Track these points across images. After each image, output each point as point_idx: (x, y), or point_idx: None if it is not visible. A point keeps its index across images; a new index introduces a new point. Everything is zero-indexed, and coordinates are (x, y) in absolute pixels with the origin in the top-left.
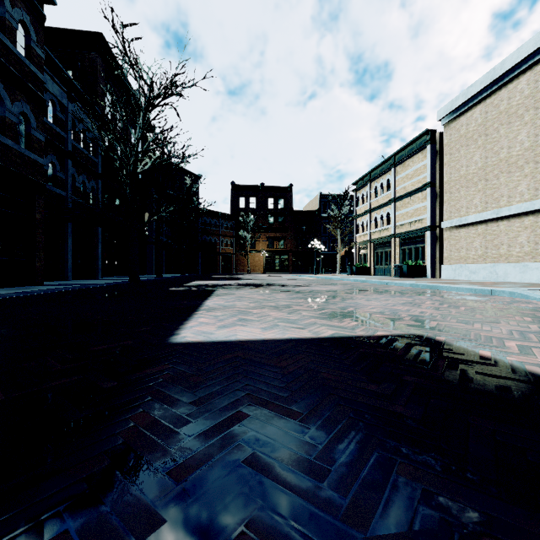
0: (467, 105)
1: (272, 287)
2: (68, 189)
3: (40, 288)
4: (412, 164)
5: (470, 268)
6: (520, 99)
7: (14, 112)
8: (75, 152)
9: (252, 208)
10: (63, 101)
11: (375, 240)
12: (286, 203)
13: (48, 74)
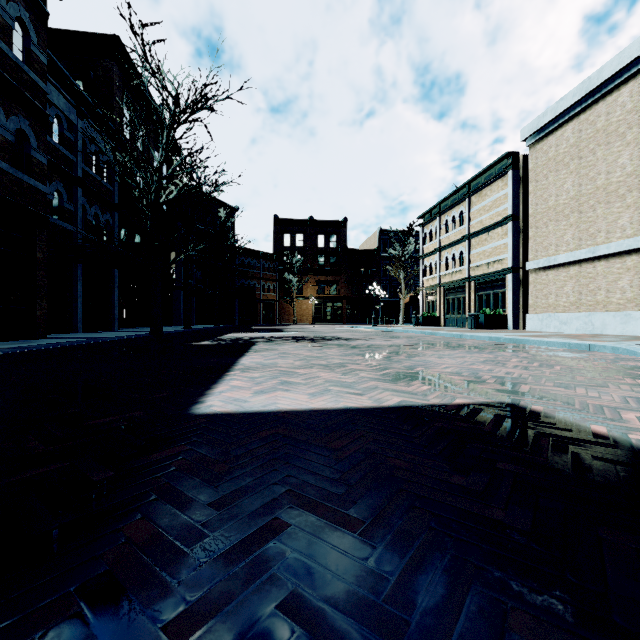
0: (557, 122)
1: (322, 341)
2: (78, 223)
3: (40, 343)
4: (490, 194)
5: (560, 318)
6: (621, 115)
7: (10, 129)
8: (86, 178)
9: (299, 247)
10: (71, 117)
11: (446, 284)
12: (339, 241)
13: (53, 84)
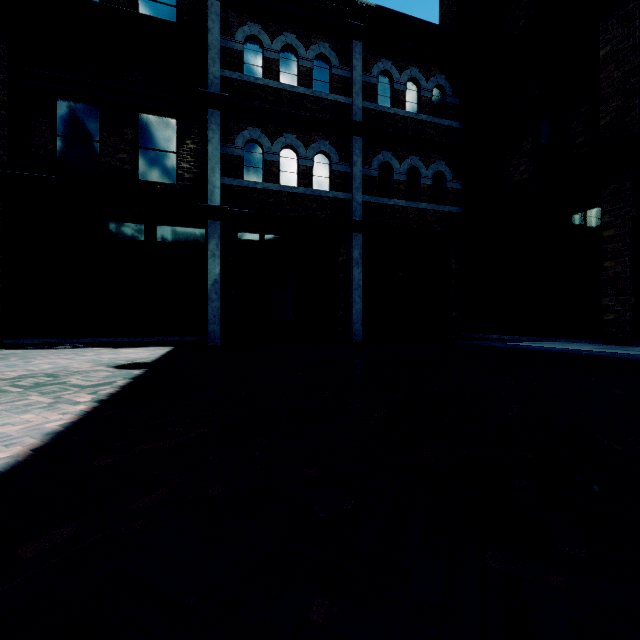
0: None
1: None
2: None
3: None
4: None
5: None
6: None
7: None
8: None
9: None
10: None
11: None
12: None
13: None
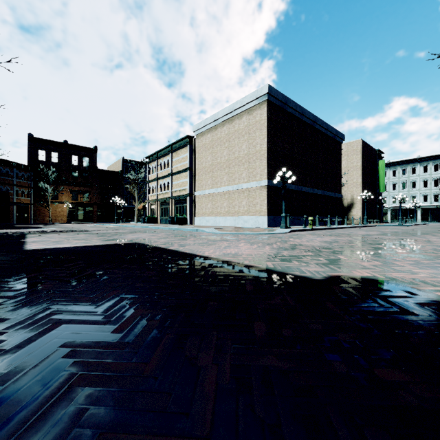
0: (205, 128)
1: (76, 232)
2: None
3: None
4: (181, 154)
5: (206, 219)
6: (224, 134)
7: None
8: None
9: (54, 162)
10: None
11: (161, 199)
12: (91, 162)
13: None
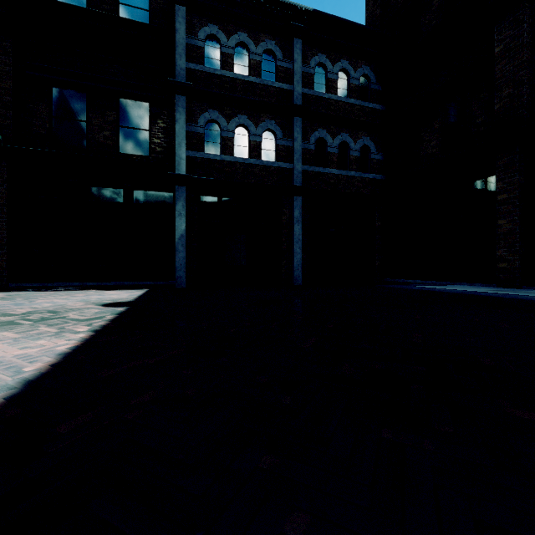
0: None
1: None
2: None
3: None
4: None
5: None
6: None
7: None
8: None
9: None
10: None
11: None
12: None
13: None
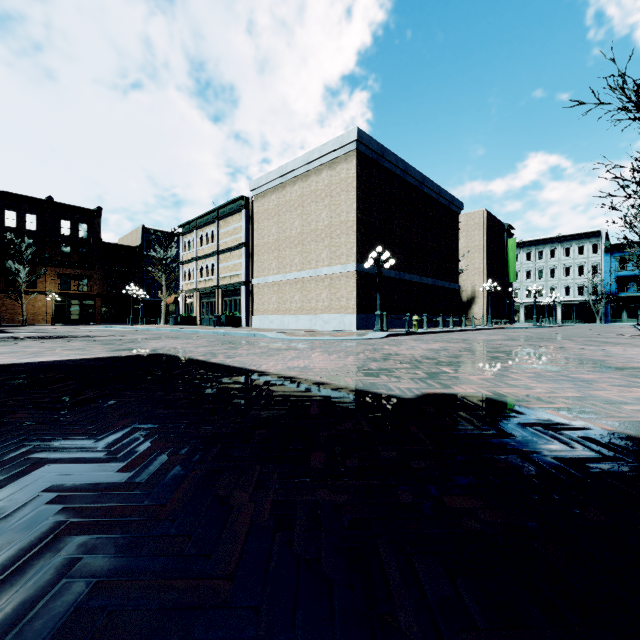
0: (268, 186)
1: (66, 338)
2: None
3: None
4: (232, 223)
5: (270, 319)
6: (296, 197)
7: None
8: None
9: (31, 230)
10: None
11: (202, 289)
12: (91, 231)
13: None
